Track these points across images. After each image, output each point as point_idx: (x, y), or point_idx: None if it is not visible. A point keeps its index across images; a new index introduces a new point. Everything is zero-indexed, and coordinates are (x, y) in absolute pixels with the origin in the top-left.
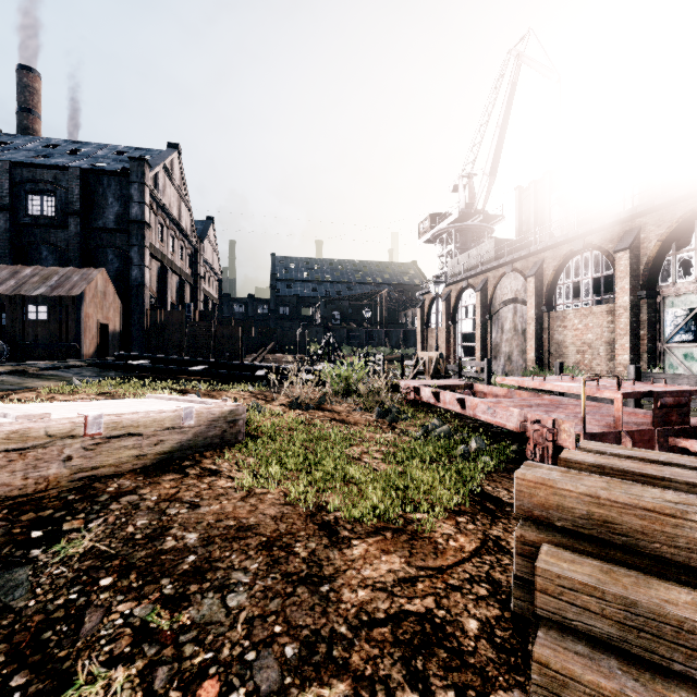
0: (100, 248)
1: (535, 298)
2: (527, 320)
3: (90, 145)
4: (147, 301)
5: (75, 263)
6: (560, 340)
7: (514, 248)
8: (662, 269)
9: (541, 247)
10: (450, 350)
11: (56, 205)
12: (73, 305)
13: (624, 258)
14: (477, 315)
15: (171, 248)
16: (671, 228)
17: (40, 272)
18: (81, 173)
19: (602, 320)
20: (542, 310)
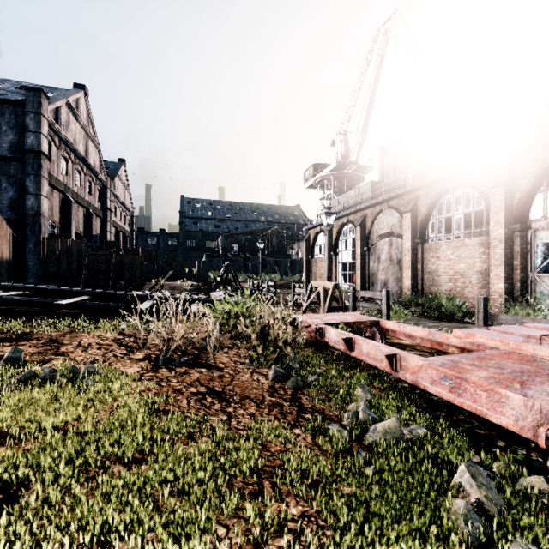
0: None
1: (411, 232)
2: (403, 251)
3: None
4: (45, 229)
5: None
6: (433, 269)
7: (387, 190)
8: (533, 204)
9: (417, 186)
10: (332, 277)
11: None
12: None
13: (499, 194)
14: (357, 247)
15: (78, 182)
16: (545, 165)
17: None
18: None
19: (474, 252)
20: (417, 243)
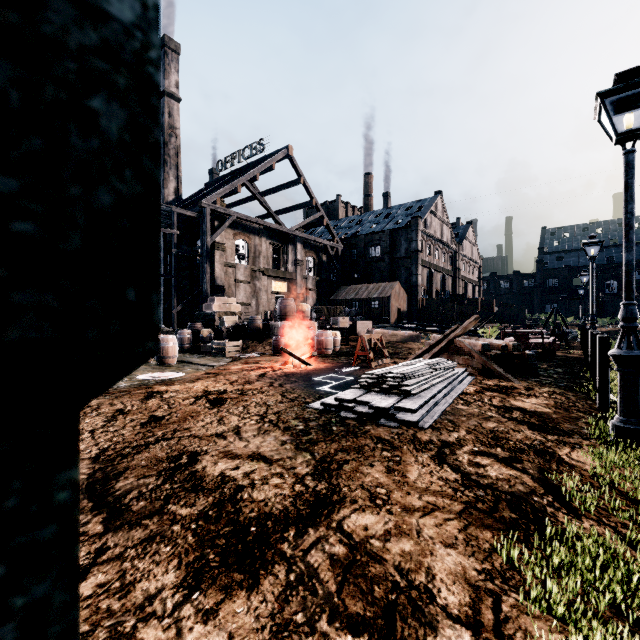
0: (398, 268)
1: None
2: None
3: (394, 208)
4: (419, 293)
5: (388, 277)
6: None
7: None
8: None
9: None
10: None
11: (380, 250)
12: (387, 300)
13: None
14: None
15: (436, 257)
16: None
17: (375, 286)
18: (390, 232)
19: None
20: None
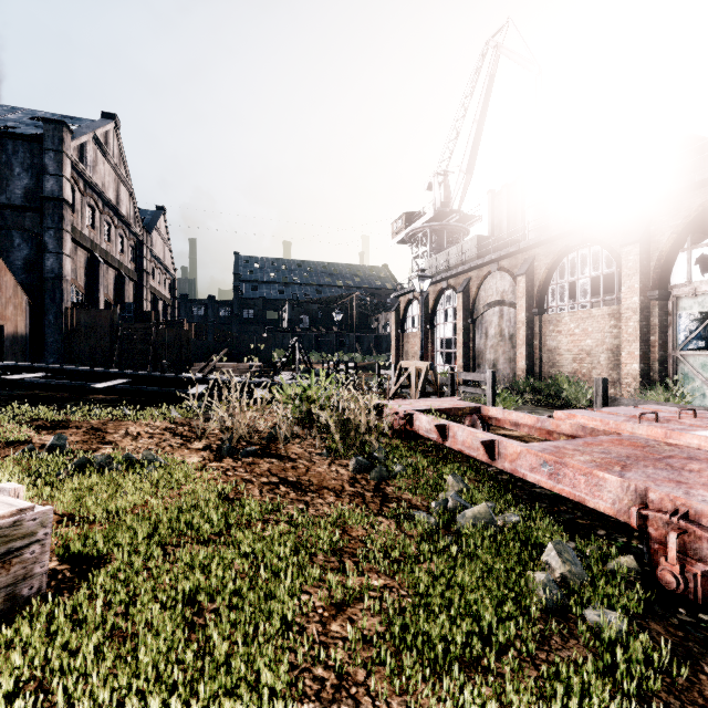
0: (3, 230)
1: (525, 300)
2: (517, 324)
3: (0, 107)
4: (67, 297)
5: None
6: (553, 346)
7: (497, 247)
8: (675, 266)
9: (533, 242)
10: (428, 356)
11: None
12: None
13: (633, 253)
14: (459, 318)
15: (107, 237)
16: (689, 217)
17: None
18: None
19: (604, 324)
20: (533, 313)
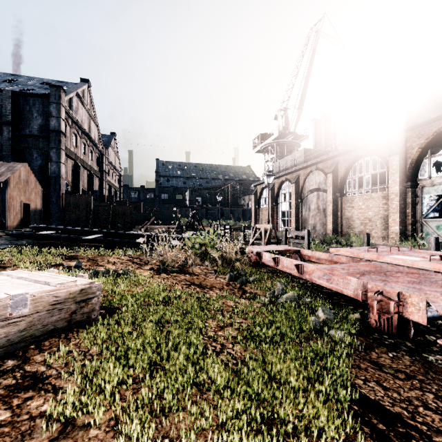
0: (27, 149)
1: (332, 188)
2: (327, 203)
3: (23, 77)
4: (63, 187)
5: (8, 159)
6: (349, 216)
7: (316, 155)
8: (421, 168)
9: (337, 153)
10: (274, 222)
11: None
12: None
13: (395, 160)
14: (292, 199)
15: (83, 152)
16: (428, 139)
17: None
18: (12, 94)
19: (379, 203)
20: (337, 196)
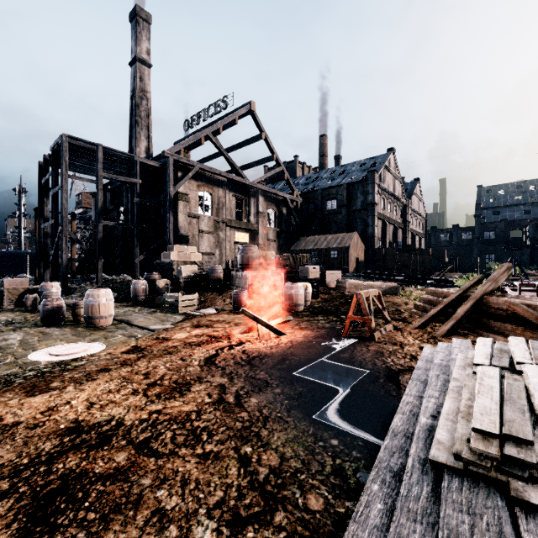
0: (354, 220)
1: None
2: None
3: (349, 165)
4: (375, 244)
5: (344, 229)
6: None
7: None
8: None
9: None
10: None
11: (336, 203)
12: (346, 250)
13: None
14: None
15: (389, 210)
16: None
17: (334, 237)
18: (346, 186)
19: None
20: None
